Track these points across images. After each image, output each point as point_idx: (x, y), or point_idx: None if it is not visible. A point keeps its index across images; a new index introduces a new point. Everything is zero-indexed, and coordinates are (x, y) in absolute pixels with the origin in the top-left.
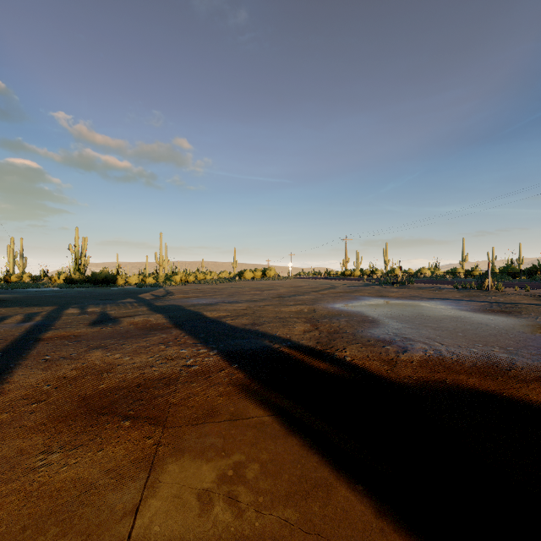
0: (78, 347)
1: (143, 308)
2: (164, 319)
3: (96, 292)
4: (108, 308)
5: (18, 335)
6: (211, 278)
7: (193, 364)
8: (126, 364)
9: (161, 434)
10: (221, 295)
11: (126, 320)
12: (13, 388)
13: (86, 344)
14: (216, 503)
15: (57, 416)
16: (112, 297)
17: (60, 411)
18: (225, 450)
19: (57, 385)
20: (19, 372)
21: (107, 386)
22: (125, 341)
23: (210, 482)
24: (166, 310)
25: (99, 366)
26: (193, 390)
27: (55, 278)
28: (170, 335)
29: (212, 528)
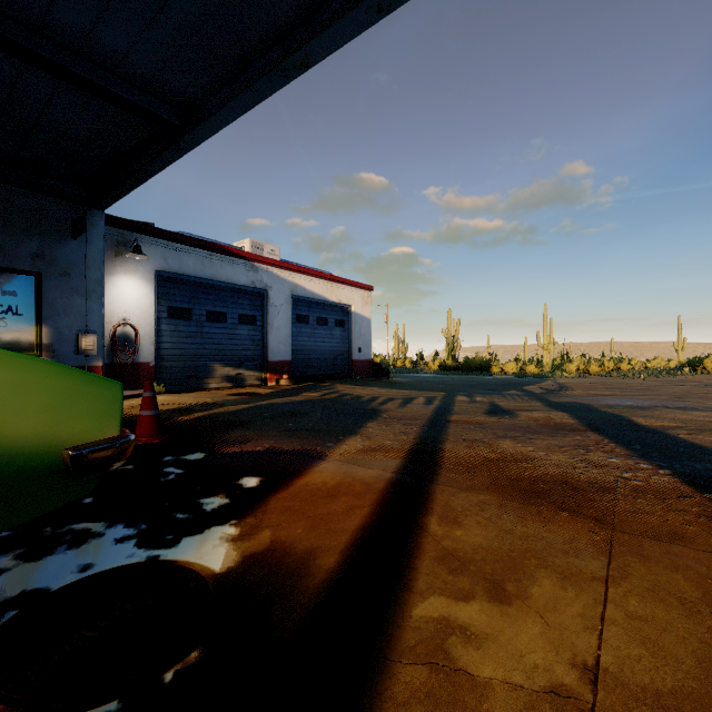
0: (485, 433)
1: (536, 402)
2: (570, 418)
3: (473, 380)
4: (496, 399)
5: (429, 414)
6: (630, 368)
7: (633, 479)
8: (542, 459)
9: (609, 534)
10: (655, 395)
11: (522, 414)
12: (450, 456)
13: (491, 432)
14: (708, 617)
15: (494, 487)
16: (492, 387)
17: (494, 484)
18: (711, 578)
19: (482, 462)
20: (448, 445)
21: (530, 475)
22: (532, 436)
23: (695, 597)
24: (568, 408)
25: (513, 455)
26: (642, 506)
27: (430, 364)
28: (586, 438)
29: (707, 633)
